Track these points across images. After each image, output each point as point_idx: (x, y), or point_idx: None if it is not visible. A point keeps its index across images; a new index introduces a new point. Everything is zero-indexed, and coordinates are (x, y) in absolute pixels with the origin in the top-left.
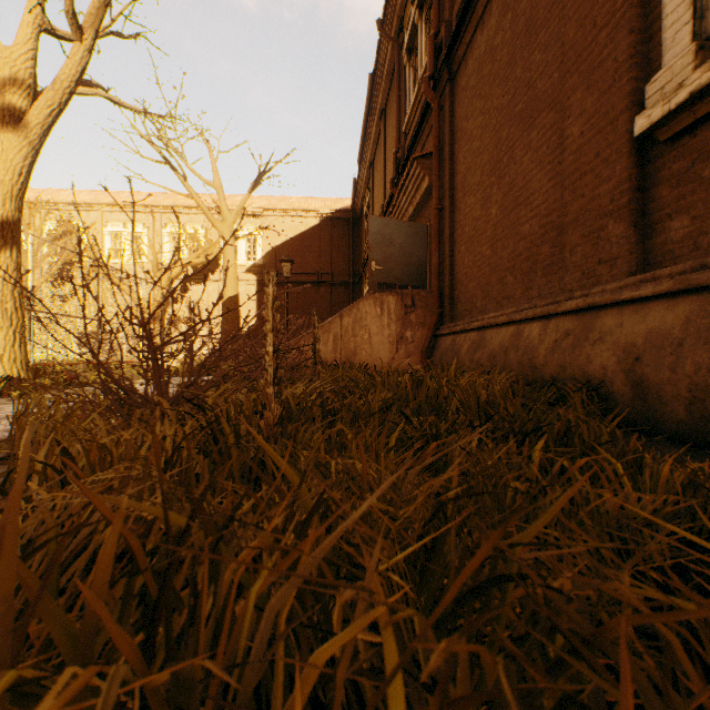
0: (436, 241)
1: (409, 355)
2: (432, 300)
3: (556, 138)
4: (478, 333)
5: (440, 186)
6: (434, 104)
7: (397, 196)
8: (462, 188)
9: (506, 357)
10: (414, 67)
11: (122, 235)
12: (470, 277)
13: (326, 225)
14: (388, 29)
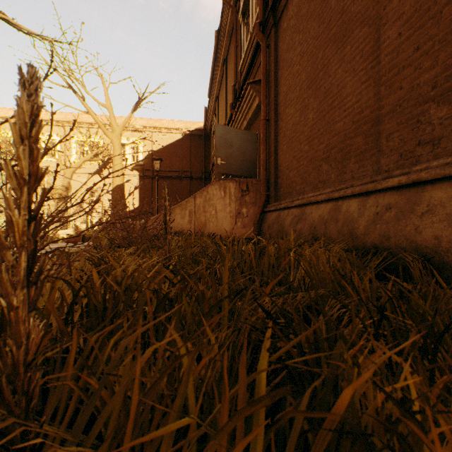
0: (264, 143)
1: (245, 226)
2: (261, 186)
3: (369, 47)
4: (299, 209)
5: (267, 104)
6: (263, 43)
7: (235, 114)
8: (284, 102)
9: (326, 228)
10: (247, 24)
11: (41, 141)
12: (291, 168)
13: (187, 139)
14: None
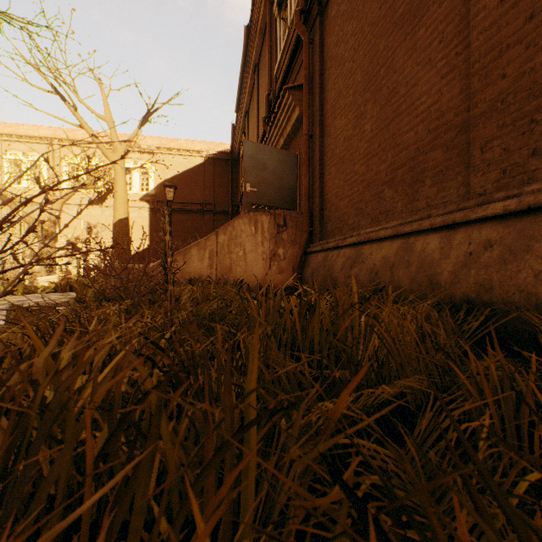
0: (307, 164)
1: (282, 271)
2: (302, 220)
3: (453, 27)
4: (354, 249)
5: (310, 115)
6: (305, 37)
7: (269, 130)
8: (332, 112)
9: (393, 274)
10: (284, 17)
11: (22, 163)
12: (341, 196)
13: (210, 164)
14: None
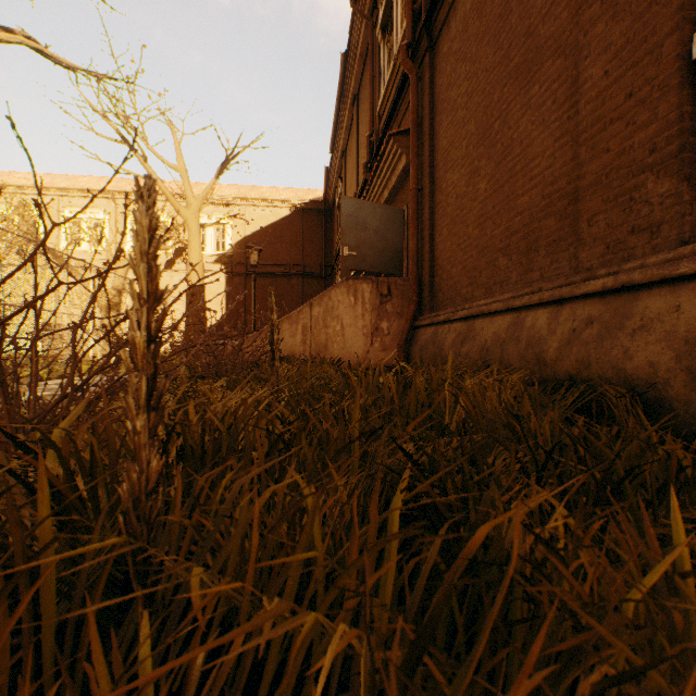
0: (414, 224)
1: (385, 348)
2: (409, 288)
3: (565, 89)
4: (465, 323)
5: (419, 165)
6: (412, 75)
7: (371, 180)
8: (443, 164)
9: (503, 351)
10: (389, 44)
11: (81, 222)
12: (454, 262)
13: (298, 216)
14: (362, 7)
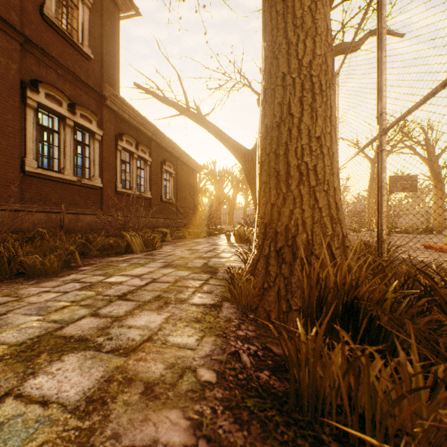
0: None
1: None
2: None
3: None
4: None
5: None
6: None
7: None
8: None
9: None
10: None
11: None
12: None
13: None
14: None
